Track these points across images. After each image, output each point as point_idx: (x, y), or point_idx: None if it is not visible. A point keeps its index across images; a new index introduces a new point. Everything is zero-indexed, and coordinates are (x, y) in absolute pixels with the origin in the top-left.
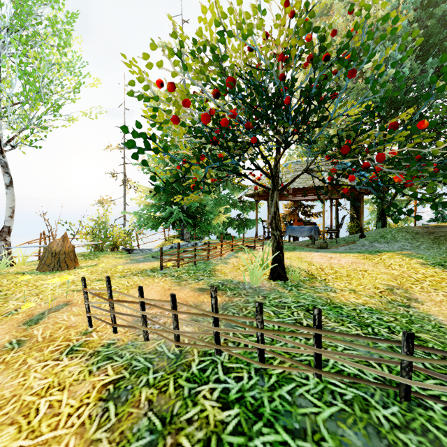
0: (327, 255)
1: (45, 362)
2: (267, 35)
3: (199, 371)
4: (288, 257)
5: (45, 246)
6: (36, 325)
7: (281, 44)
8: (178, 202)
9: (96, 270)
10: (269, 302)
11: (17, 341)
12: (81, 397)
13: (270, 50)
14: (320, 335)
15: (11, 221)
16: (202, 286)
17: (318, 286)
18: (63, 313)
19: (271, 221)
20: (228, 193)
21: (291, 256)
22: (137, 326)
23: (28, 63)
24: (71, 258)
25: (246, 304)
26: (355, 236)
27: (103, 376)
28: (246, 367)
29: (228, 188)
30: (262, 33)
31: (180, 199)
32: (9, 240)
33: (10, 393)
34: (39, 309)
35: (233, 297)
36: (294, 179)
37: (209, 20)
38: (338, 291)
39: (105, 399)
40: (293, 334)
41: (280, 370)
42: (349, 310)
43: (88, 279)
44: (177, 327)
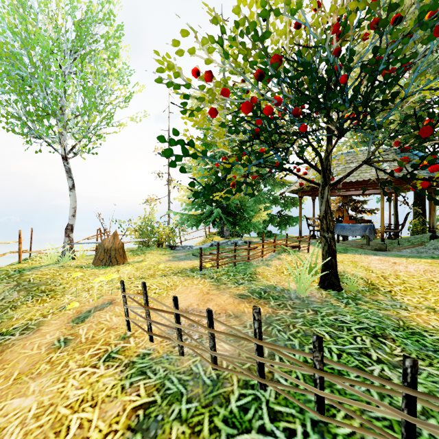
0: (390, 260)
1: (83, 367)
2: (319, 4)
3: (239, 410)
4: (339, 260)
5: (99, 242)
6: (82, 323)
7: (336, 11)
8: (218, 200)
9: (141, 267)
10: (321, 320)
11: (64, 340)
12: (110, 419)
13: (320, 27)
14: (415, 397)
15: (73, 219)
16: (243, 292)
17: (382, 300)
18: (106, 313)
19: (321, 221)
20: (268, 190)
21: (343, 260)
22: (172, 338)
23: (86, 79)
24: (120, 254)
25: (294, 320)
26: (424, 236)
27: (135, 396)
28: (299, 416)
29: (269, 184)
30: (313, 3)
31: (220, 197)
32: (72, 236)
33: (49, 401)
34: (87, 306)
35: (277, 308)
36: (350, 172)
37: (249, 3)
38: (411, 309)
39: (134, 428)
40: (369, 387)
41: (347, 429)
42: (434, 340)
43: (133, 276)
44: (213, 348)
